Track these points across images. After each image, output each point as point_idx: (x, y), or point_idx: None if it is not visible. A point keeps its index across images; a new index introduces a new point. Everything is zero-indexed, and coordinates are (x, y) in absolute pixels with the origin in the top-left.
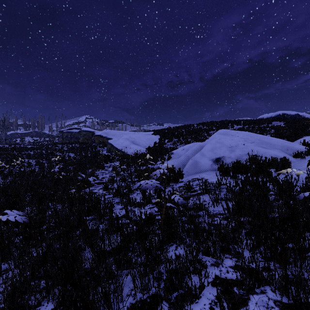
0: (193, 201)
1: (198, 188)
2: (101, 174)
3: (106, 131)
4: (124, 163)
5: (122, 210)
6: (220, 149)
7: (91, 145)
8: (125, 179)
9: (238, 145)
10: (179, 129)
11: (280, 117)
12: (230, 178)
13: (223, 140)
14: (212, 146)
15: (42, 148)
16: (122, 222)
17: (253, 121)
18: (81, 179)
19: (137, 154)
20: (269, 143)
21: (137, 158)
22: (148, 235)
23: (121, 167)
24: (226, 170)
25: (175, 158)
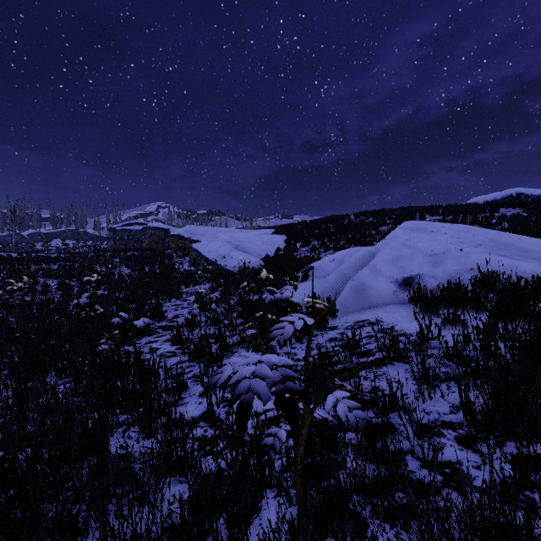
0: (372, 388)
1: (374, 346)
2: (175, 309)
3: (190, 227)
4: (220, 287)
5: (204, 399)
6: (411, 260)
7: (163, 253)
8: (217, 321)
9: (449, 250)
10: (323, 223)
11: (512, 200)
12: (455, 327)
13: (415, 242)
14: (394, 253)
15: (75, 259)
16: (200, 433)
17: (462, 208)
18: (118, 324)
19: (245, 270)
20: (513, 247)
21: (244, 277)
22: (260, 489)
23: (210, 296)
24: (431, 305)
25: (317, 278)
